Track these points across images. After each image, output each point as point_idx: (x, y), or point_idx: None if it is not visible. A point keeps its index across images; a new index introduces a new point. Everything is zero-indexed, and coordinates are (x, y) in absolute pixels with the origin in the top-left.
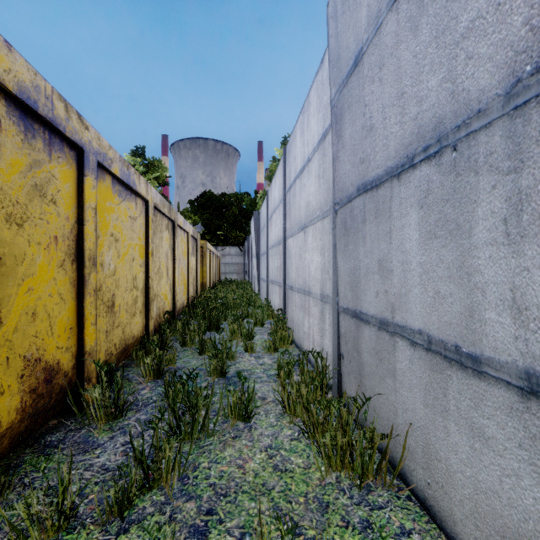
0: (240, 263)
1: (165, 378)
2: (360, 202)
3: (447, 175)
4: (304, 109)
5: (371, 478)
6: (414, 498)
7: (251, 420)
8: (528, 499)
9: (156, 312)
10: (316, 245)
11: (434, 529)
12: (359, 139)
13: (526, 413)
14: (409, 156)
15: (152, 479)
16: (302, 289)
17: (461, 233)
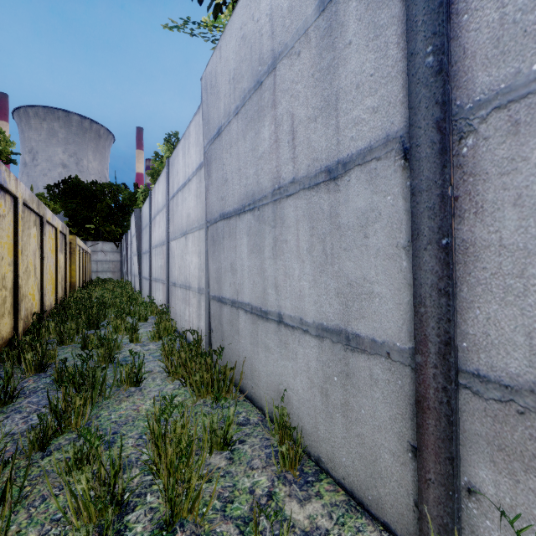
0: (117, 261)
1: (48, 371)
2: (221, 225)
3: (256, 221)
4: (185, 135)
5: (223, 393)
6: (247, 400)
7: (141, 384)
8: (280, 368)
9: (24, 313)
10: (195, 250)
11: (254, 408)
12: (221, 184)
13: (279, 331)
14: (243, 206)
15: (63, 426)
16: (184, 285)
17: (261, 252)
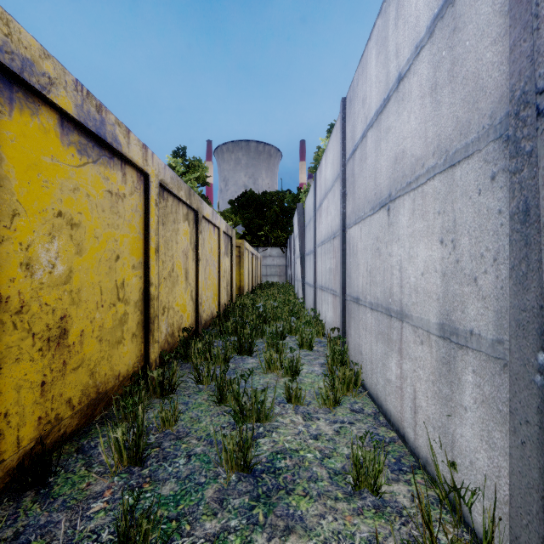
0: (282, 265)
1: (149, 463)
2: None
3: None
4: (386, 1)
5: None
6: None
7: None
8: None
9: (166, 331)
10: (426, 227)
11: None
12: None
13: None
14: None
15: None
16: (382, 306)
17: None
